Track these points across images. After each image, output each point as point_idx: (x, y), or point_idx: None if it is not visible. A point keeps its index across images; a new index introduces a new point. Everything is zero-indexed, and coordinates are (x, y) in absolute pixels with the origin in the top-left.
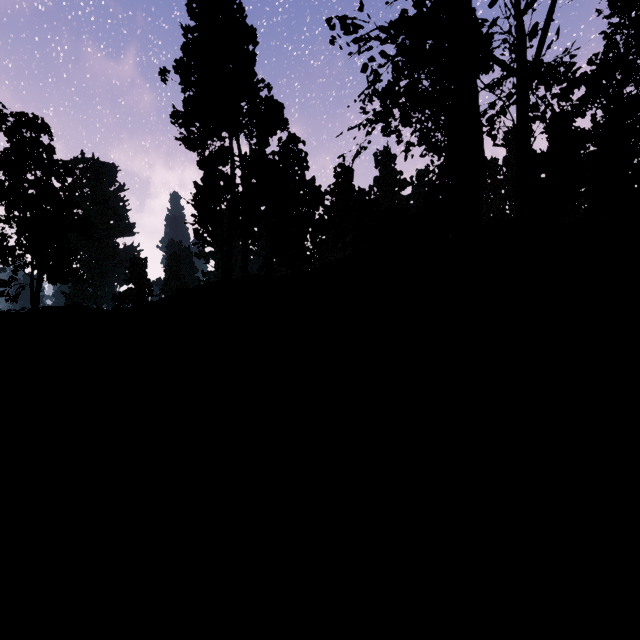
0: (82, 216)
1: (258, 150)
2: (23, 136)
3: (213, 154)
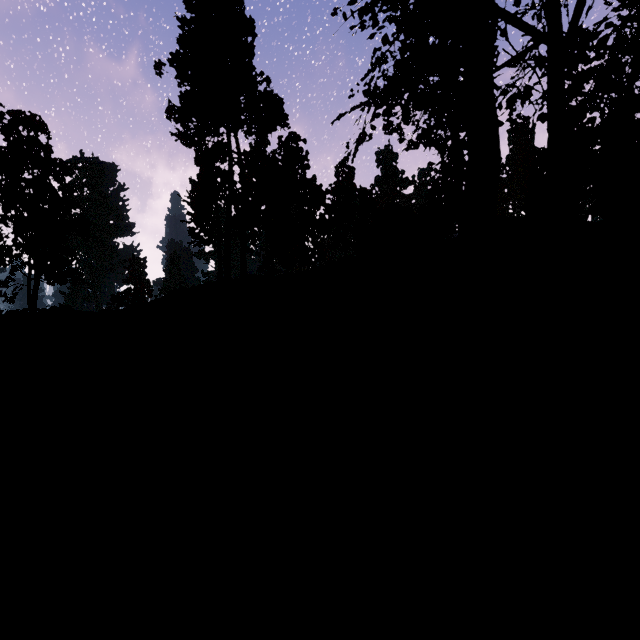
0: (80, 215)
1: (257, 146)
2: (20, 134)
3: (209, 149)
